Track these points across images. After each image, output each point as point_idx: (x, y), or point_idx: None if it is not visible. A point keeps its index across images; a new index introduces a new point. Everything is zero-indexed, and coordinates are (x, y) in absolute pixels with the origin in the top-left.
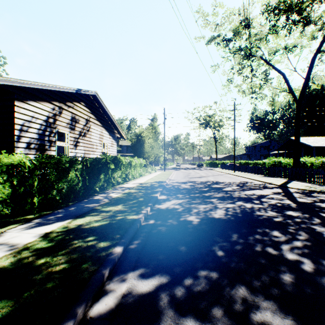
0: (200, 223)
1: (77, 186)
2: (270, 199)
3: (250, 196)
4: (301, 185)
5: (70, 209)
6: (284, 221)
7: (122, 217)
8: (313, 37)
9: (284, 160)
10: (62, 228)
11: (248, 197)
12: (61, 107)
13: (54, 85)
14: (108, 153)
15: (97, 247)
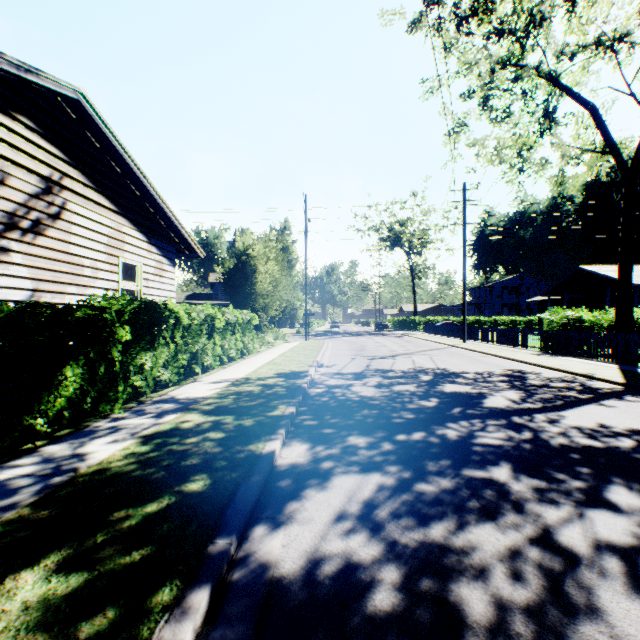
0: None
1: None
2: None
3: (613, 444)
4: None
5: None
6: None
7: None
8: None
9: (587, 314)
10: None
11: (613, 451)
12: None
13: None
14: (146, 293)
15: None
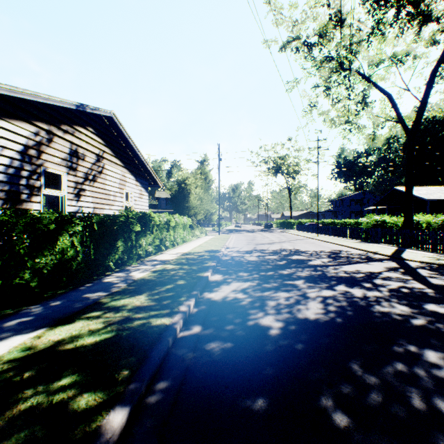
0: (285, 333)
1: (75, 261)
2: (388, 281)
3: (353, 275)
4: (422, 255)
5: (53, 304)
6: (431, 326)
7: (143, 322)
8: (433, 41)
9: (390, 218)
10: (16, 353)
11: (351, 277)
12: (52, 133)
13: (34, 92)
14: (135, 207)
15: (69, 411)
